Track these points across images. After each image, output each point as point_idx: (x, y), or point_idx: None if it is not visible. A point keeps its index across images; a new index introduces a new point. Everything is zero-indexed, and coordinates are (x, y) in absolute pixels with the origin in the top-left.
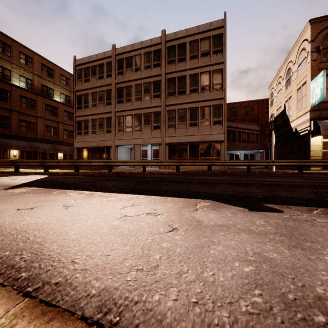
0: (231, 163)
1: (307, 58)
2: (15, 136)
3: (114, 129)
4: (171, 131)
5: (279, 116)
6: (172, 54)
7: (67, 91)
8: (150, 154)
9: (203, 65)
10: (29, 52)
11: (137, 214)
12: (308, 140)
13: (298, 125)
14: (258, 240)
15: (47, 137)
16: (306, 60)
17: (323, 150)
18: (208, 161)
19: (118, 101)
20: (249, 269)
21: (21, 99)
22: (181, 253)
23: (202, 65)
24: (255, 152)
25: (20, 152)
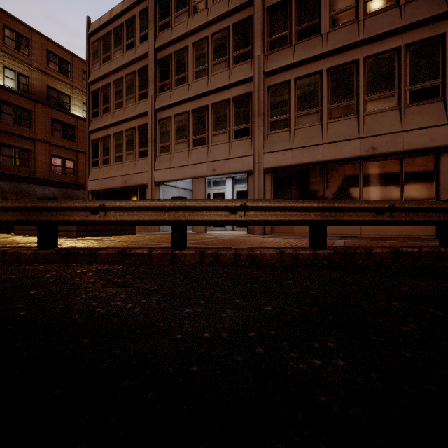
0: None
1: None
2: None
3: (153, 147)
4: (280, 138)
5: None
6: None
7: None
8: None
9: None
10: (23, 28)
11: None
12: None
13: None
14: None
15: (56, 175)
16: None
17: None
18: None
19: (160, 87)
20: None
21: (3, 107)
22: None
23: None
24: None
25: None
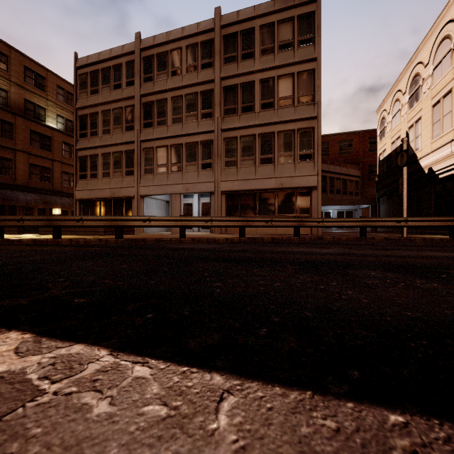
0: (334, 222)
1: None
2: None
3: (138, 169)
4: (231, 173)
5: (396, 151)
6: (232, 47)
7: (68, 114)
8: (198, 210)
9: (282, 63)
10: (2, 46)
11: None
12: None
13: (435, 163)
14: None
15: (34, 183)
16: (451, 55)
17: None
18: (295, 220)
19: (144, 124)
20: None
21: None
22: None
23: (280, 64)
24: (354, 209)
25: None
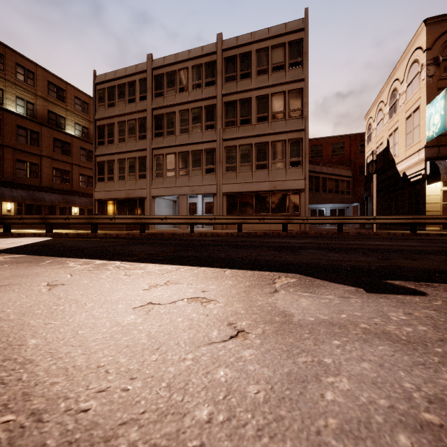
0: (316, 220)
1: (421, 74)
2: (9, 183)
3: (150, 173)
4: (231, 177)
5: (379, 155)
6: (232, 68)
7: (84, 121)
8: (201, 209)
9: (275, 83)
10: (30, 65)
11: (172, 301)
12: (422, 189)
13: (408, 168)
14: (416, 360)
15: (56, 184)
16: (419, 77)
17: (443, 202)
18: (283, 218)
19: (155, 133)
20: None
21: (18, 131)
22: (260, 403)
23: (273, 84)
24: (346, 207)
25: (16, 206)
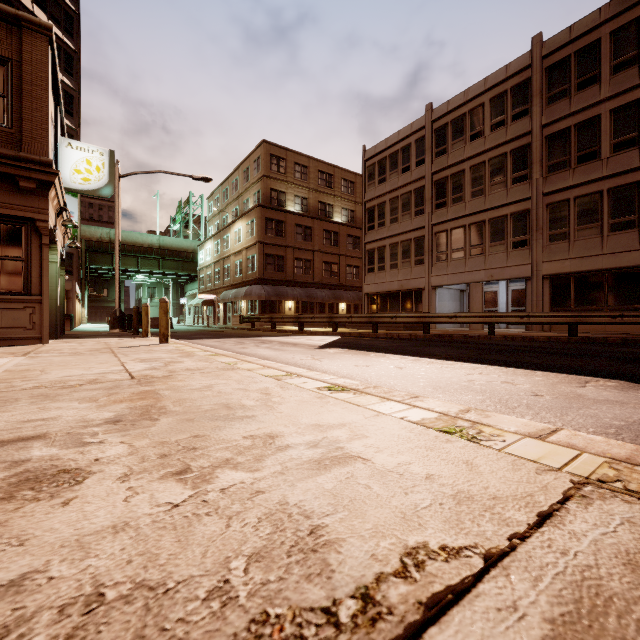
0: None
1: None
2: (290, 282)
3: (429, 257)
4: (558, 249)
5: None
6: (560, 79)
7: (350, 204)
8: (505, 300)
9: None
10: (304, 160)
11: (489, 381)
12: None
13: None
14: None
15: (326, 279)
16: None
17: None
18: None
19: (436, 205)
20: (619, 423)
21: (297, 229)
22: (542, 407)
23: None
24: None
25: (295, 304)
